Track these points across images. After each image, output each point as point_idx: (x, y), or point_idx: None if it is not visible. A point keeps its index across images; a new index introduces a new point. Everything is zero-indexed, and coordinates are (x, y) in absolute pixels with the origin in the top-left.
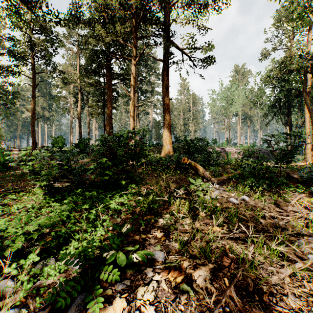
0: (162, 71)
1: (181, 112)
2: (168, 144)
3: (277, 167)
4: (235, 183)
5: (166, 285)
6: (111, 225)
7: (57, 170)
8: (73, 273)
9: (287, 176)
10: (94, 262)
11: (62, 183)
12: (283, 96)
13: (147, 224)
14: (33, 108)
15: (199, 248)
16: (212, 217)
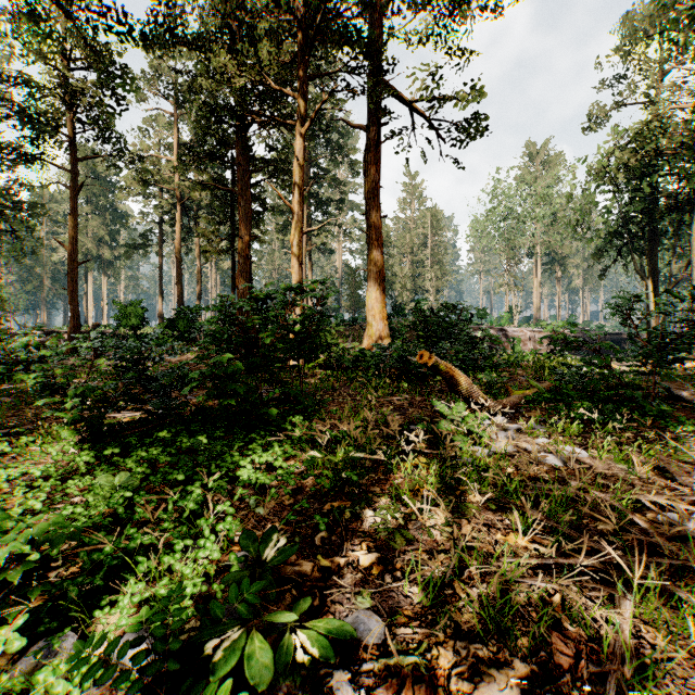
0: (365, 153)
1: (407, 249)
2: (380, 320)
3: (644, 373)
4: (546, 413)
5: None
6: (239, 531)
7: (113, 383)
8: (121, 687)
9: (666, 396)
10: (178, 666)
11: (130, 412)
12: (640, 210)
13: (333, 525)
14: (72, 239)
15: (479, 601)
16: (500, 505)
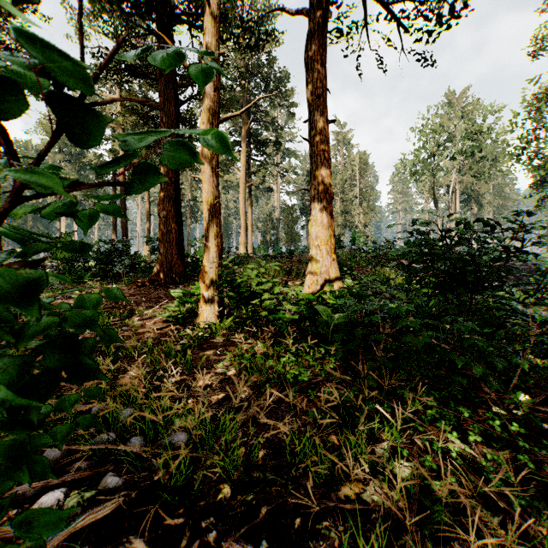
0: (307, 40)
1: (338, 188)
2: (326, 251)
3: None
4: None
5: None
6: None
7: None
8: None
9: None
10: None
11: None
12: None
13: None
14: None
15: None
16: None
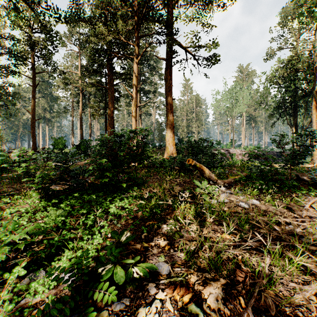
0: (165, 70)
1: (184, 113)
2: (172, 145)
3: (287, 168)
4: (243, 186)
5: (171, 305)
6: (110, 232)
7: (54, 172)
8: (64, 289)
9: (297, 179)
10: (88, 278)
11: (61, 186)
12: (289, 96)
13: (149, 230)
14: (33, 109)
15: (208, 259)
16: (220, 223)
